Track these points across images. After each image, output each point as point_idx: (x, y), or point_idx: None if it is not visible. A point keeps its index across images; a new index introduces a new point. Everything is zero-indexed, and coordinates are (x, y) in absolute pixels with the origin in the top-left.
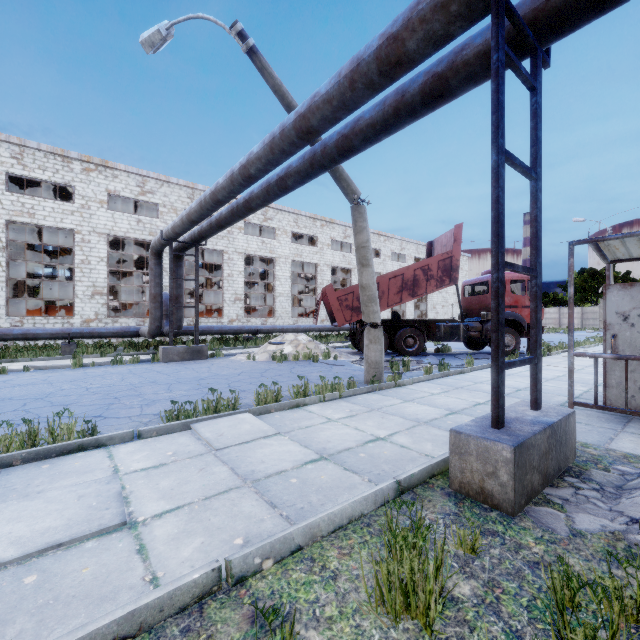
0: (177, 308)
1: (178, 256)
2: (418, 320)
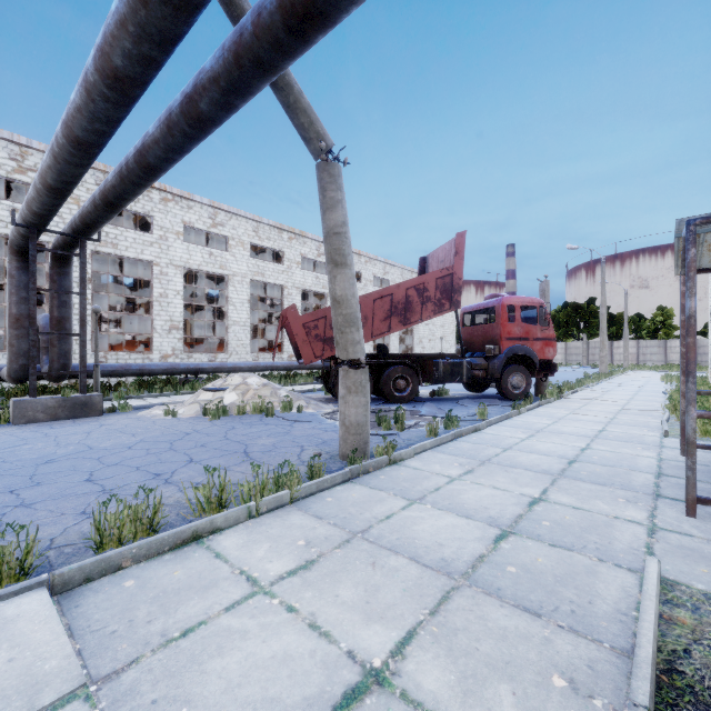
0: (60, 337)
1: (61, 258)
2: (410, 355)
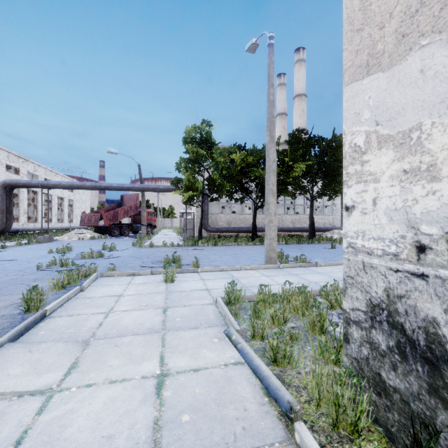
0: (12, 217)
1: (13, 189)
2: (126, 224)
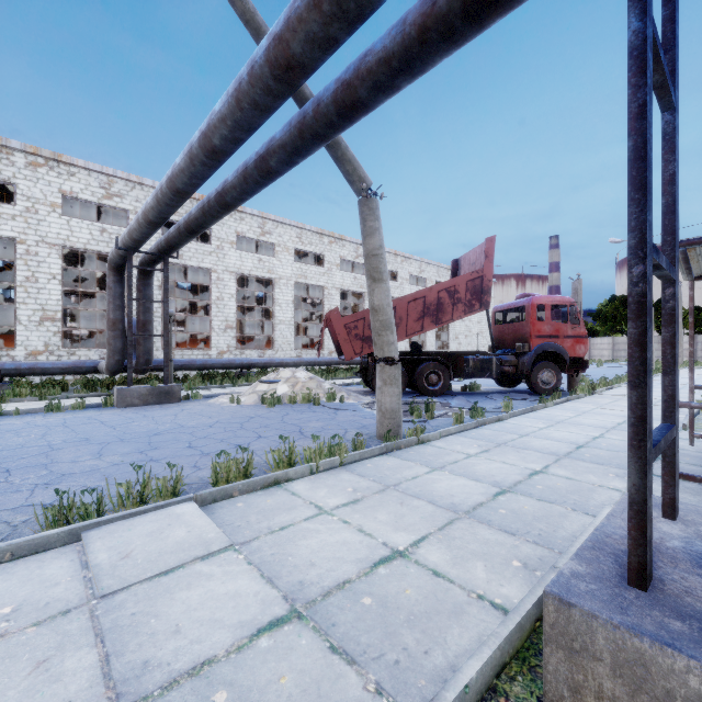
0: (144, 337)
1: (145, 272)
2: (442, 352)
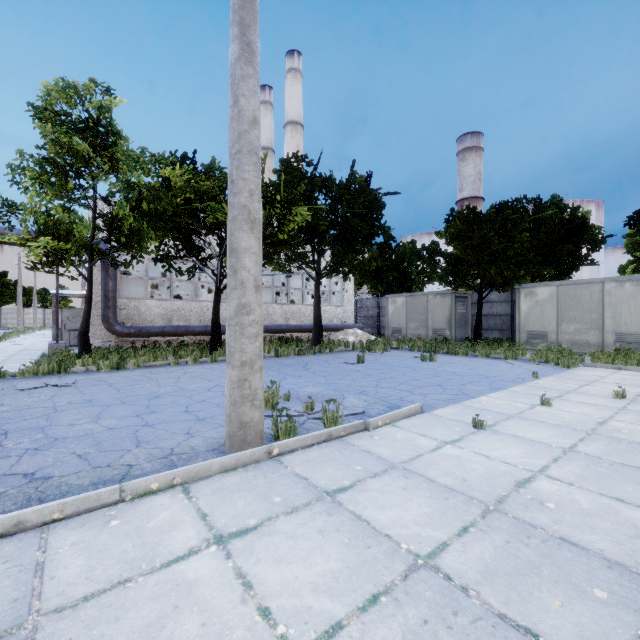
0: None
1: None
2: None
